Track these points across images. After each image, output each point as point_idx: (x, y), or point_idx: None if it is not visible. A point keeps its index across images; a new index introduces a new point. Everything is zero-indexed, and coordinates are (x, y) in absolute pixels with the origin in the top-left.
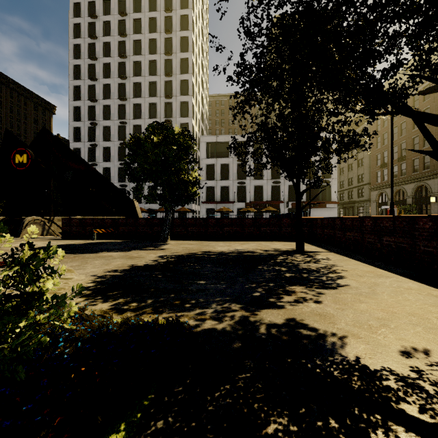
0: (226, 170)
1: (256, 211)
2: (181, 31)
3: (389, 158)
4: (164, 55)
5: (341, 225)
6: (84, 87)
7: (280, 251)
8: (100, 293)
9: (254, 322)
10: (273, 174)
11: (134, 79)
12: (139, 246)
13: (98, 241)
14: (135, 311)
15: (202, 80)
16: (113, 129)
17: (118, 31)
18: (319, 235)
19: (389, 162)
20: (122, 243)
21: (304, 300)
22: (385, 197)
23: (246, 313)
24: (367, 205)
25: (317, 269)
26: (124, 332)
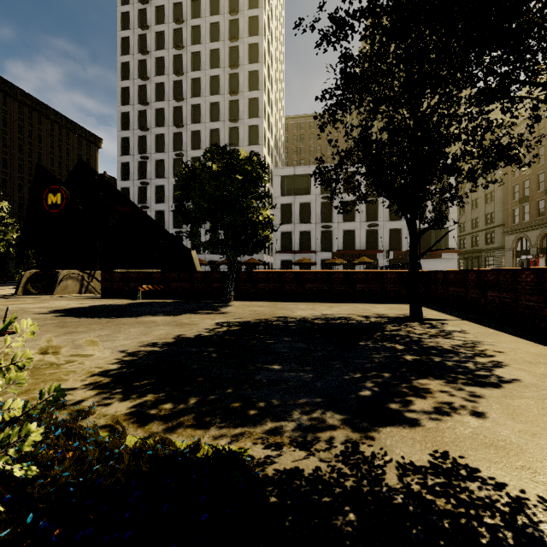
0: (307, 210)
1: (347, 262)
2: (249, 37)
3: (532, 189)
4: (229, 68)
5: (478, 281)
6: (133, 113)
7: (387, 318)
8: (122, 382)
9: (371, 458)
10: (368, 214)
11: (192, 101)
12: (194, 307)
13: (143, 301)
14: (167, 420)
15: (276, 98)
16: (168, 163)
17: (173, 43)
18: (441, 296)
19: (532, 195)
20: (173, 304)
21: (453, 410)
22: (526, 243)
23: (354, 433)
24: (500, 255)
25: (452, 348)
26: (127, 484)
